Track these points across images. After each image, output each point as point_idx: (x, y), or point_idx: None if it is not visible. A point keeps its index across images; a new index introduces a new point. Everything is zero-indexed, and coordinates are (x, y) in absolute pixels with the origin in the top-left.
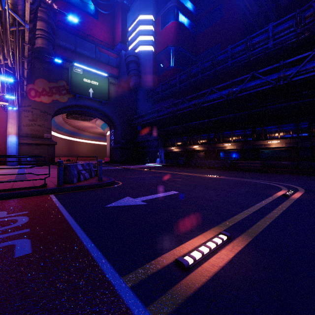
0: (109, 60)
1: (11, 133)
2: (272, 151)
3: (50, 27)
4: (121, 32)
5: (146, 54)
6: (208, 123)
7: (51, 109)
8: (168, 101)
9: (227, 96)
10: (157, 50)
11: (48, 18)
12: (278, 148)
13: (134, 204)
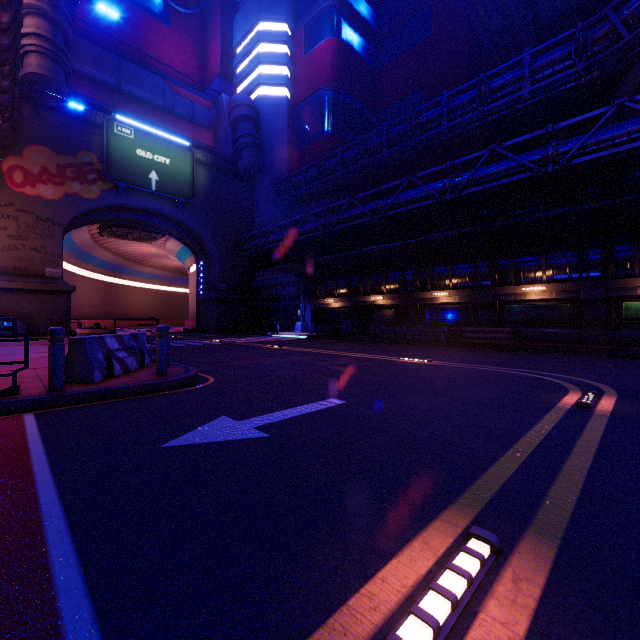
0: (194, 113)
1: None
2: (530, 307)
3: (60, 32)
4: (220, 56)
5: (275, 104)
6: (404, 249)
7: (62, 214)
8: (319, 203)
9: (440, 193)
10: (297, 97)
11: (55, 12)
12: (543, 301)
13: (236, 437)
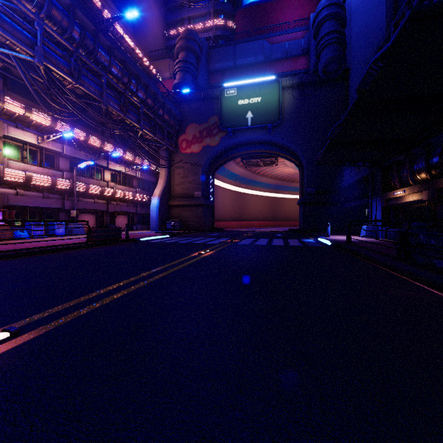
0: (287, 50)
1: (155, 194)
2: None
3: (192, 53)
4: None
5: None
6: None
7: (201, 159)
8: None
9: None
10: None
11: (187, 43)
12: None
13: None
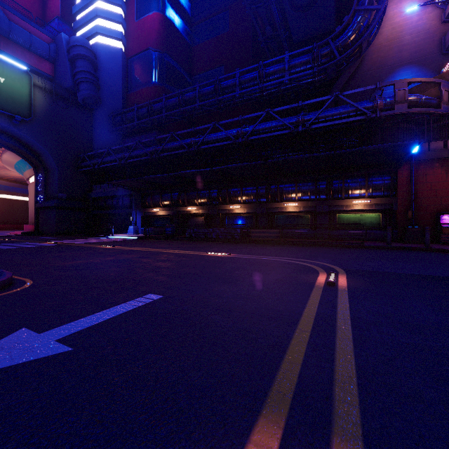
0: (32, 43)
1: None
2: (289, 216)
3: None
4: (60, 1)
5: (111, 52)
6: (211, 173)
7: None
8: (148, 136)
9: (235, 137)
10: (130, 51)
11: None
12: (296, 213)
13: (28, 357)
